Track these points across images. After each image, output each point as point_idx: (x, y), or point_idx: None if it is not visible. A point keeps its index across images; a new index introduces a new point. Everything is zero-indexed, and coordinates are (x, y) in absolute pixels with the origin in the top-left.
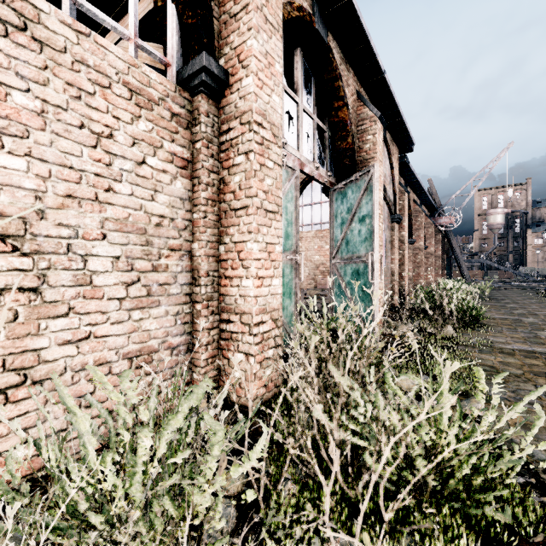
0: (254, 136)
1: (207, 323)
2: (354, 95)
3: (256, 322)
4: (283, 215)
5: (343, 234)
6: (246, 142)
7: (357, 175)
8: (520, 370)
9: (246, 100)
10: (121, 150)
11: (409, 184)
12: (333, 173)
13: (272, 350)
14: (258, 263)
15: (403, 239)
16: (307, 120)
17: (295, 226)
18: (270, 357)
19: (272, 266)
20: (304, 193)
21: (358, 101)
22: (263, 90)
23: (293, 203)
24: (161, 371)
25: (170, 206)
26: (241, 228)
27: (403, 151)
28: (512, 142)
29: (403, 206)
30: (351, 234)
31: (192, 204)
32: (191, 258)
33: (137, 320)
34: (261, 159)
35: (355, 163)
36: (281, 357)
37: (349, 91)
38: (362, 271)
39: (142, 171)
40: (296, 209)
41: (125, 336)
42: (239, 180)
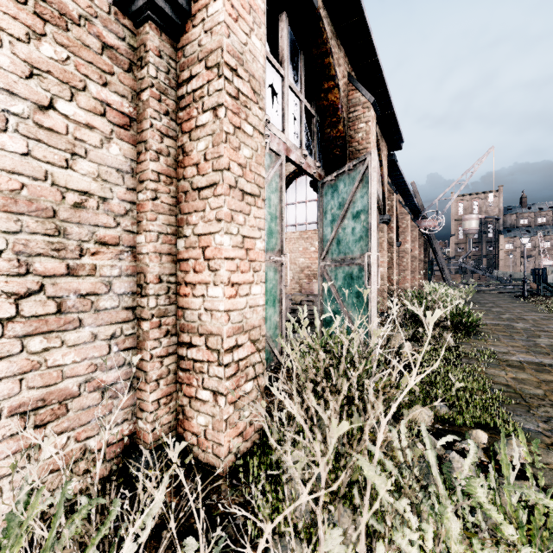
0: (225, 84)
1: (159, 349)
2: (345, 78)
3: (228, 346)
4: (266, 208)
5: (334, 232)
6: (214, 92)
7: (351, 164)
8: (540, 389)
9: (213, 33)
10: (5, 80)
11: (395, 185)
12: (321, 165)
13: (251, 382)
14: (232, 263)
15: (392, 241)
16: (294, 100)
17: (280, 222)
18: (247, 393)
19: (251, 268)
20: (288, 191)
21: (350, 85)
22: (238, 23)
23: (278, 194)
24: (84, 425)
25: (99, 180)
26: (207, 214)
27: (392, 148)
28: (492, 146)
29: (391, 207)
30: (343, 232)
31: (137, 180)
32: (135, 257)
33: (38, 351)
34: (235, 118)
35: (346, 154)
36: (263, 392)
37: (340, 72)
38: (356, 275)
39: (48, 119)
40: (281, 202)
41: (14, 379)
42: (204, 147)
